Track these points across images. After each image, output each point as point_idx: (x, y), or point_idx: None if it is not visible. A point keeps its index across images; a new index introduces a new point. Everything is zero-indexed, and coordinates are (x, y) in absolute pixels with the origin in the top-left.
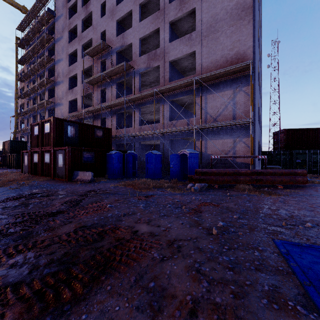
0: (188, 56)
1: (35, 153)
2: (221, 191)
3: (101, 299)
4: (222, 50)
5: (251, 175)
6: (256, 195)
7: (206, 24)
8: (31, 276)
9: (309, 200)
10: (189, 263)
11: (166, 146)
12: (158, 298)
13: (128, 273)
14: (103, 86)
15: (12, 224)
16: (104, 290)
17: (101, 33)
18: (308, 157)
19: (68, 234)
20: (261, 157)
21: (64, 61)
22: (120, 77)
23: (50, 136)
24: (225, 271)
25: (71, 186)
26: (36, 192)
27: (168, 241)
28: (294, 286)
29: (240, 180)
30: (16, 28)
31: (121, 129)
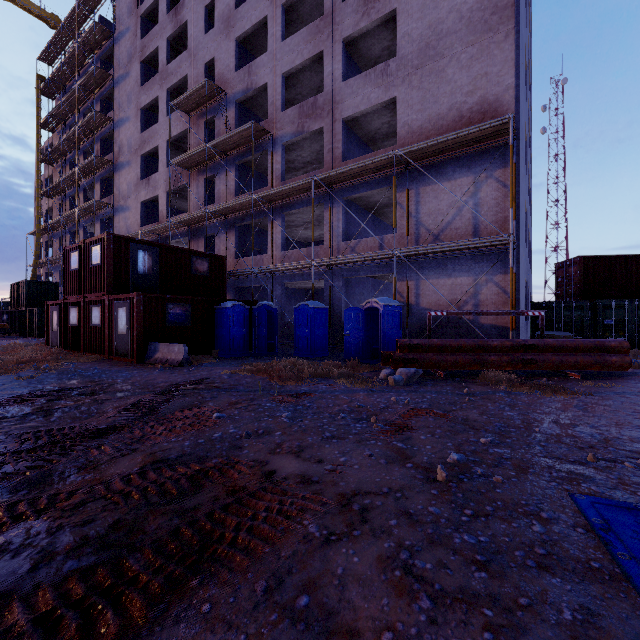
0: (382, 108)
1: (73, 307)
2: (451, 385)
3: (187, 635)
4: (451, 95)
5: (512, 351)
6: (524, 393)
7: (418, 42)
8: (35, 578)
9: (638, 405)
10: (388, 550)
11: (337, 292)
12: (316, 637)
13: (250, 573)
14: (209, 172)
15: (11, 454)
16: (195, 614)
17: (205, 65)
18: (629, 314)
19: (126, 478)
20: (533, 314)
21: (132, 122)
22: (244, 153)
23: (102, 271)
24: (469, 571)
25: (142, 374)
26: (70, 385)
27: (341, 497)
28: (633, 611)
29: (489, 361)
30: (37, 58)
31: (246, 258)
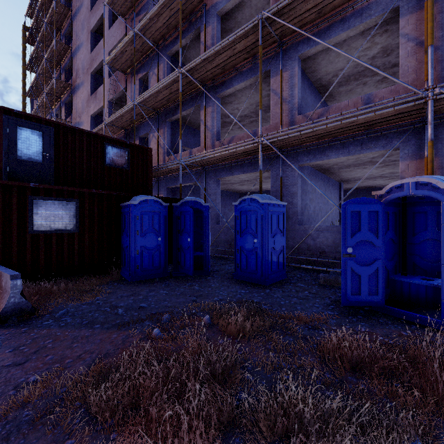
0: None
1: None
2: None
3: None
4: None
5: None
6: None
7: None
8: None
9: None
10: None
11: (290, 186)
12: None
13: None
14: (143, 71)
15: None
16: None
17: None
18: None
19: None
20: None
21: (84, 45)
22: (175, 39)
23: None
24: None
25: None
26: None
27: None
28: None
29: None
30: (25, 15)
31: (177, 155)
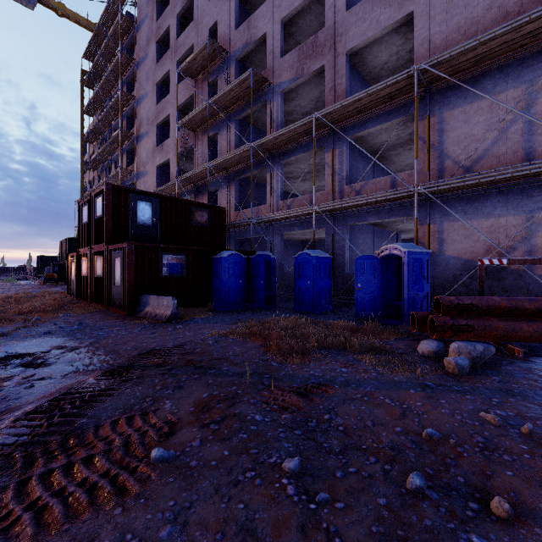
0: (391, 34)
1: (84, 258)
2: None
3: None
4: None
5: None
6: None
7: None
8: None
9: None
10: None
11: (340, 241)
12: None
13: None
14: (212, 131)
15: None
16: None
17: (209, 31)
18: None
19: None
20: None
21: (149, 96)
22: (244, 107)
23: (103, 222)
24: None
25: (120, 333)
26: (26, 349)
27: None
28: None
29: None
30: (82, 57)
31: (245, 210)
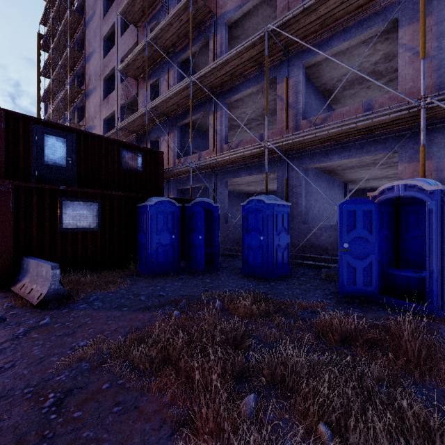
0: None
1: None
2: None
3: None
4: None
5: None
6: None
7: None
8: None
9: None
10: None
11: (295, 187)
12: None
13: None
14: (154, 77)
15: None
16: None
17: None
18: None
19: None
20: None
21: (97, 52)
22: (185, 47)
23: None
24: None
25: None
26: None
27: None
28: None
29: None
30: (39, 23)
31: (187, 157)
